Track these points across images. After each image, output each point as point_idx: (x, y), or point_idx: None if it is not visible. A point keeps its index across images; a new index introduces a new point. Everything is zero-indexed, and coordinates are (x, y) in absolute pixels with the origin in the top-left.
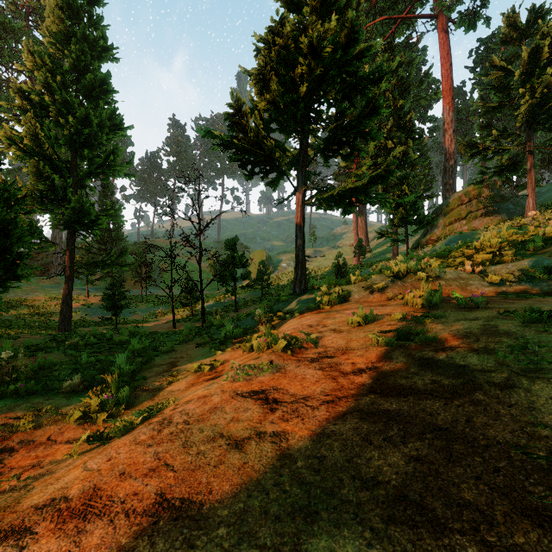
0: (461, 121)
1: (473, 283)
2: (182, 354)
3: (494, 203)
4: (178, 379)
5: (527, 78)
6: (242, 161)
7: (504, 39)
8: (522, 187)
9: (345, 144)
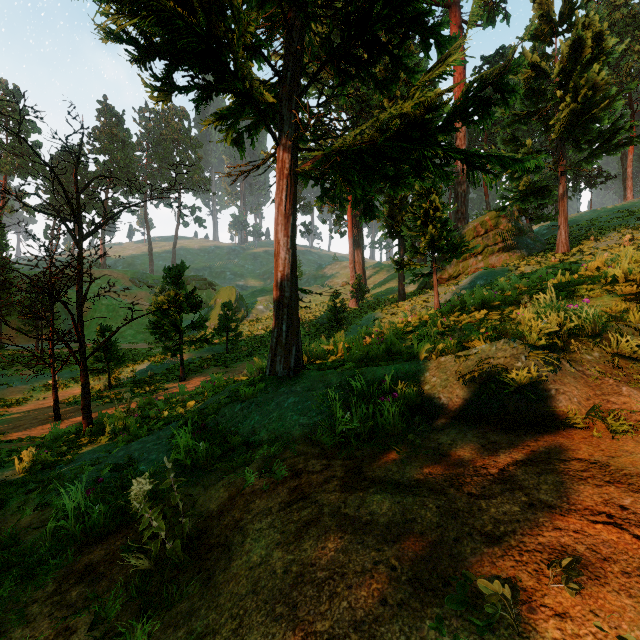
0: None
1: None
2: None
3: (512, 237)
4: None
5: (564, 79)
6: (139, 46)
7: (534, 31)
8: (539, 220)
9: (383, 50)
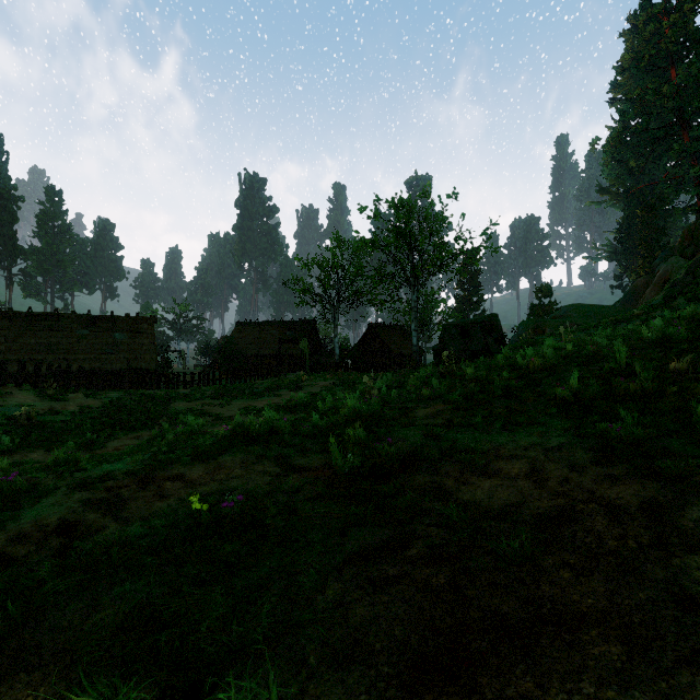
0: None
1: None
2: None
3: None
4: None
5: None
6: None
7: None
8: None
9: None
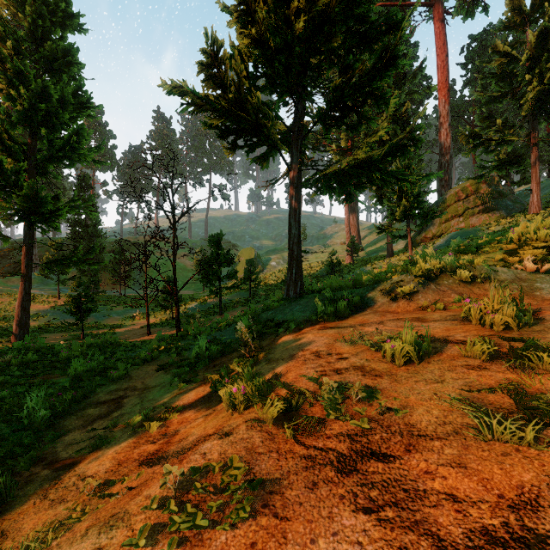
0: (452, 118)
1: (543, 286)
2: (136, 382)
3: (492, 200)
4: (106, 441)
5: (533, 63)
6: (221, 129)
7: (507, 24)
8: (520, 183)
9: (351, 110)
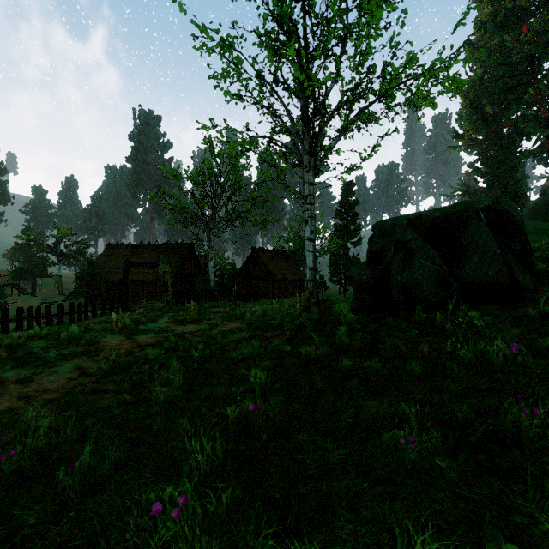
0: None
1: None
2: None
3: None
4: None
5: None
6: None
7: None
8: None
9: None
